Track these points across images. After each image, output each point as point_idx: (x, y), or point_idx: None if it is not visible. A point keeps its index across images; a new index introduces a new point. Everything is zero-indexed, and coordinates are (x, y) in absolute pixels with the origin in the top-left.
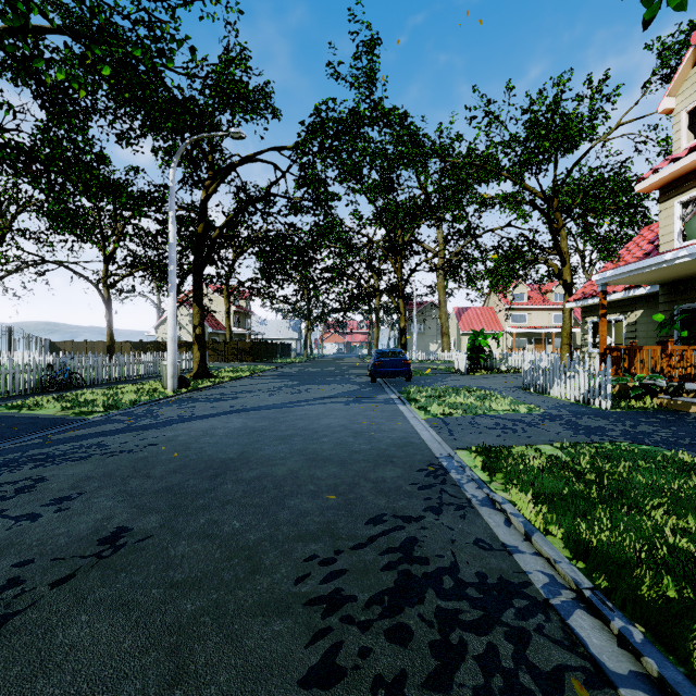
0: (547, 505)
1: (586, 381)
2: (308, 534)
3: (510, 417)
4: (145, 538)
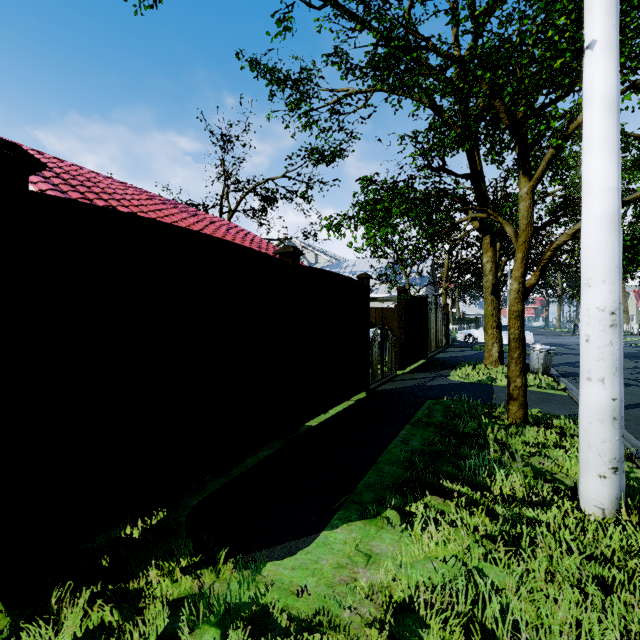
0: None
1: None
2: None
3: None
4: None
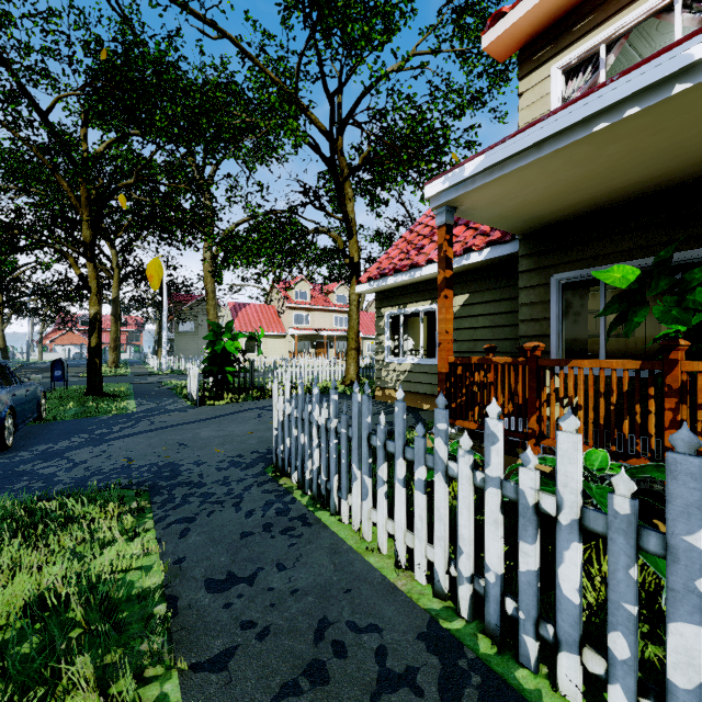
0: None
1: (496, 530)
2: None
3: None
4: None
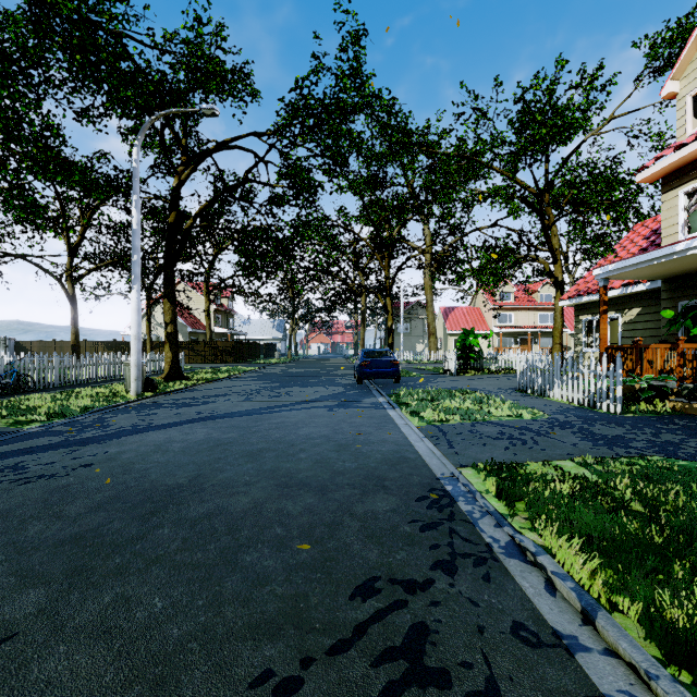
0: (600, 558)
1: (592, 382)
2: (263, 622)
3: (514, 424)
4: (1, 641)
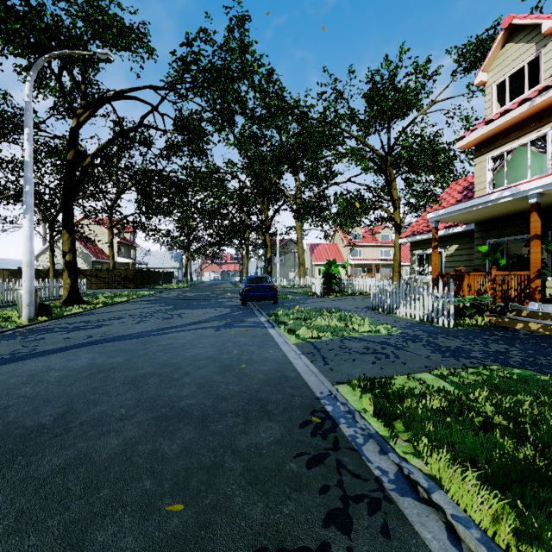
0: (495, 492)
1: (430, 302)
2: None
3: (375, 339)
4: None
